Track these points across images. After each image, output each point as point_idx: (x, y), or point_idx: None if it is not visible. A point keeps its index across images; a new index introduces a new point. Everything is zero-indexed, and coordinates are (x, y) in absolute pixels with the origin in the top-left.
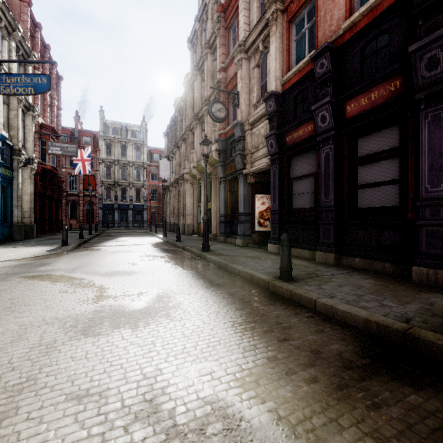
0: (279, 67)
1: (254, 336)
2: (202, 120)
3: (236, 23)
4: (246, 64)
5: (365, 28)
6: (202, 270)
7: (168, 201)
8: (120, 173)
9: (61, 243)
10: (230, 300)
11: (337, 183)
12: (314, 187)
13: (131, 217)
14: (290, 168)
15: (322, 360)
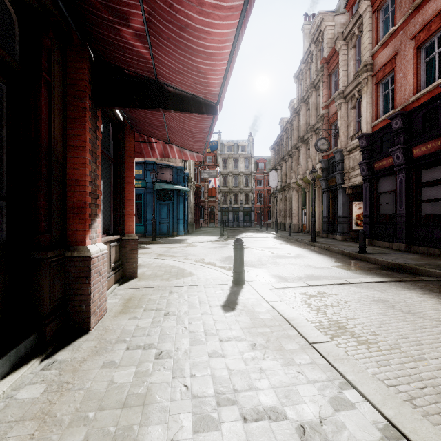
0: (369, 115)
1: (338, 263)
2: (307, 141)
3: (336, 71)
4: (344, 106)
5: (424, 103)
6: (313, 249)
7: (274, 204)
8: (233, 182)
9: (218, 235)
10: (330, 257)
11: (408, 198)
12: (396, 199)
13: (242, 217)
14: (378, 185)
15: (360, 267)
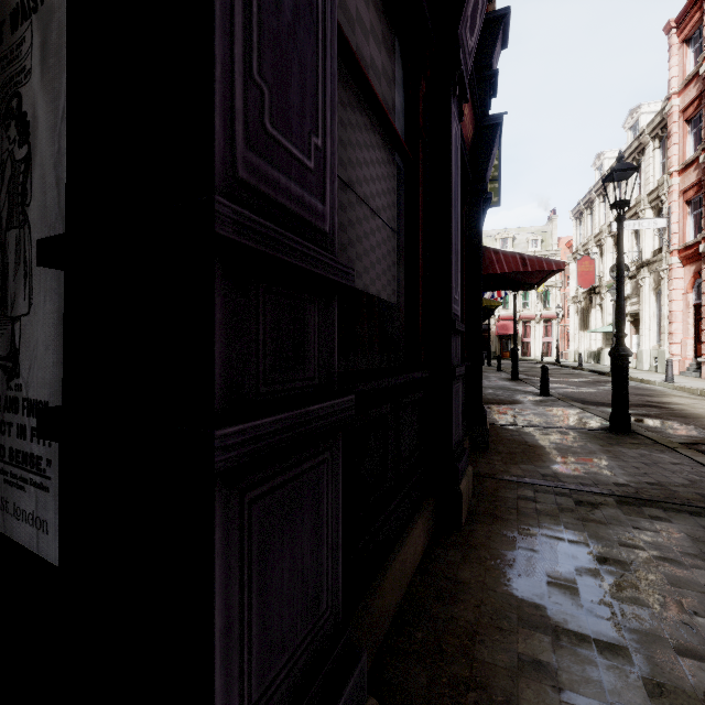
0: None
1: None
2: None
3: None
4: None
5: None
6: None
7: None
8: None
9: None
10: None
11: None
12: None
13: None
14: None
15: None
